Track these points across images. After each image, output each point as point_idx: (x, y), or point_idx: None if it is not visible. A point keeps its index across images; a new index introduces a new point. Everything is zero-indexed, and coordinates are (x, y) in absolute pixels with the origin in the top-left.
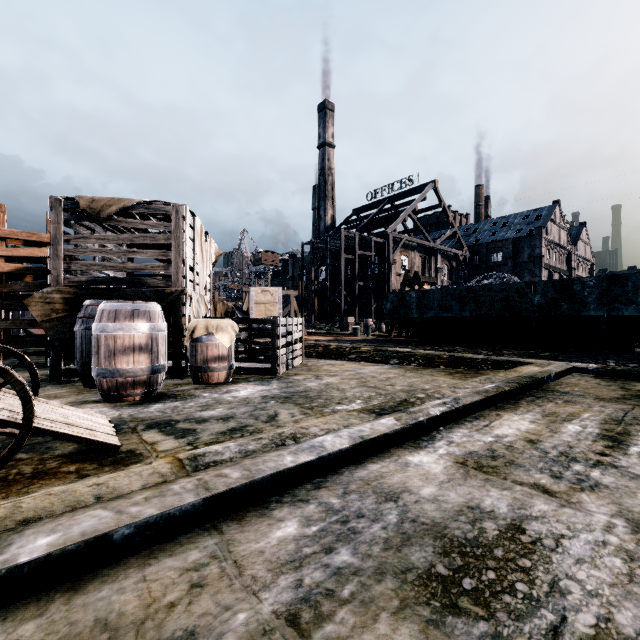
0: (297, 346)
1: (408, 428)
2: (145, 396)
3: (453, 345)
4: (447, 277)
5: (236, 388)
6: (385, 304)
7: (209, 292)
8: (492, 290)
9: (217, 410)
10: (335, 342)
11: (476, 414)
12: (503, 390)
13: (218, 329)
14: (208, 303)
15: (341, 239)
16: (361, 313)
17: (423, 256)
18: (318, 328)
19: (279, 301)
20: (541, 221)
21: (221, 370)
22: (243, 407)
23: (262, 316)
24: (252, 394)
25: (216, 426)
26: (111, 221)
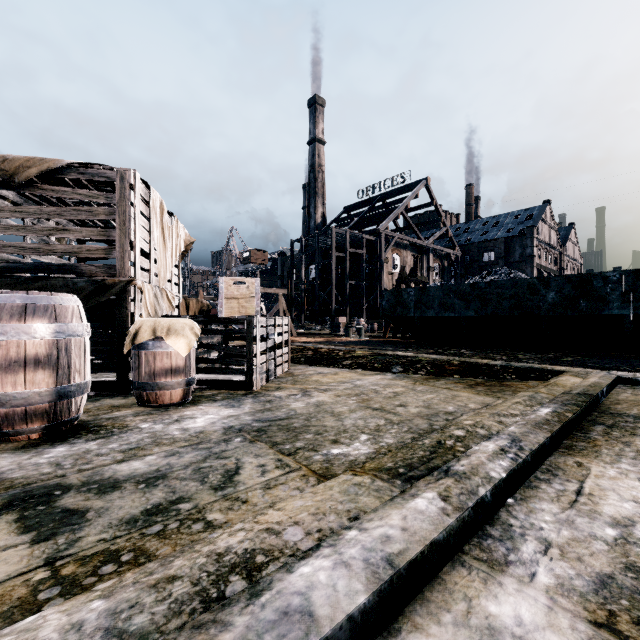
0: (281, 351)
1: (467, 517)
2: (48, 432)
3: (457, 348)
4: (439, 276)
5: (193, 413)
6: (380, 302)
7: (177, 286)
8: (500, 287)
9: (147, 459)
10: (326, 344)
11: (546, 463)
12: (567, 418)
13: (170, 332)
14: (173, 299)
15: (332, 236)
16: (352, 313)
17: (415, 255)
18: (308, 328)
19: (256, 295)
20: (532, 221)
21: (175, 387)
22: (190, 452)
23: (235, 314)
24: (212, 424)
25: (127, 501)
26: (32, 188)
